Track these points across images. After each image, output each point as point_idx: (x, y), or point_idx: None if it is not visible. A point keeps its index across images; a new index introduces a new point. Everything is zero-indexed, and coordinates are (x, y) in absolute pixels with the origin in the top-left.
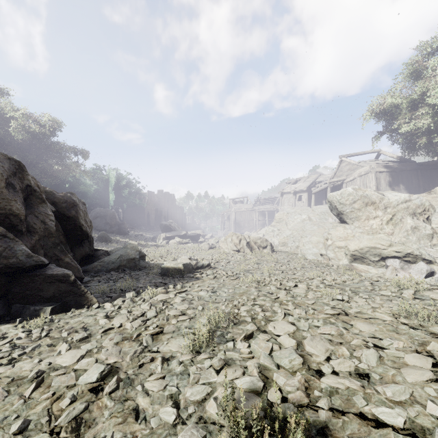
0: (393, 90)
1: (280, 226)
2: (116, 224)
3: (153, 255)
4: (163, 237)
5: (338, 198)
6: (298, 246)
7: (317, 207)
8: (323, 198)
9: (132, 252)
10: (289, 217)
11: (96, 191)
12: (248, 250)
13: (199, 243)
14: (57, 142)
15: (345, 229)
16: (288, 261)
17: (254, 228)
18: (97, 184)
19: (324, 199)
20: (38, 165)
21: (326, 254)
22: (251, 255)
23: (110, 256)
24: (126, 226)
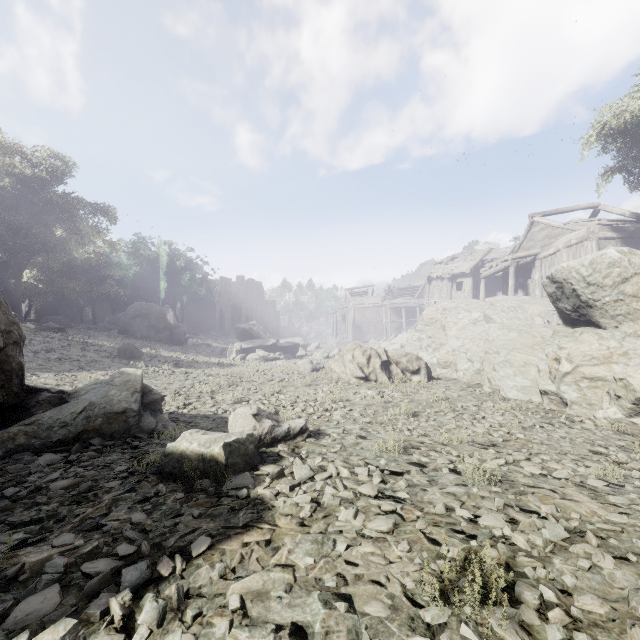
0: (635, 92)
1: (433, 332)
2: (165, 327)
3: (199, 389)
4: (237, 349)
5: (584, 273)
6: (480, 369)
7: (497, 298)
8: (496, 287)
9: (122, 394)
10: (448, 317)
11: (139, 277)
12: (383, 377)
13: (297, 360)
14: (62, 193)
15: (601, 339)
16: (474, 405)
17: (384, 333)
18: (140, 265)
19: (497, 288)
20: (32, 230)
21: (556, 393)
22: (393, 390)
23: (61, 408)
24: (183, 331)
